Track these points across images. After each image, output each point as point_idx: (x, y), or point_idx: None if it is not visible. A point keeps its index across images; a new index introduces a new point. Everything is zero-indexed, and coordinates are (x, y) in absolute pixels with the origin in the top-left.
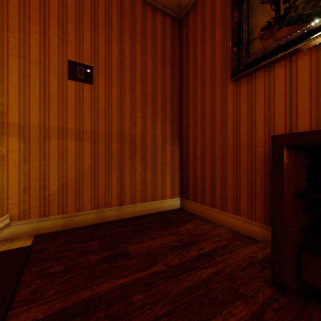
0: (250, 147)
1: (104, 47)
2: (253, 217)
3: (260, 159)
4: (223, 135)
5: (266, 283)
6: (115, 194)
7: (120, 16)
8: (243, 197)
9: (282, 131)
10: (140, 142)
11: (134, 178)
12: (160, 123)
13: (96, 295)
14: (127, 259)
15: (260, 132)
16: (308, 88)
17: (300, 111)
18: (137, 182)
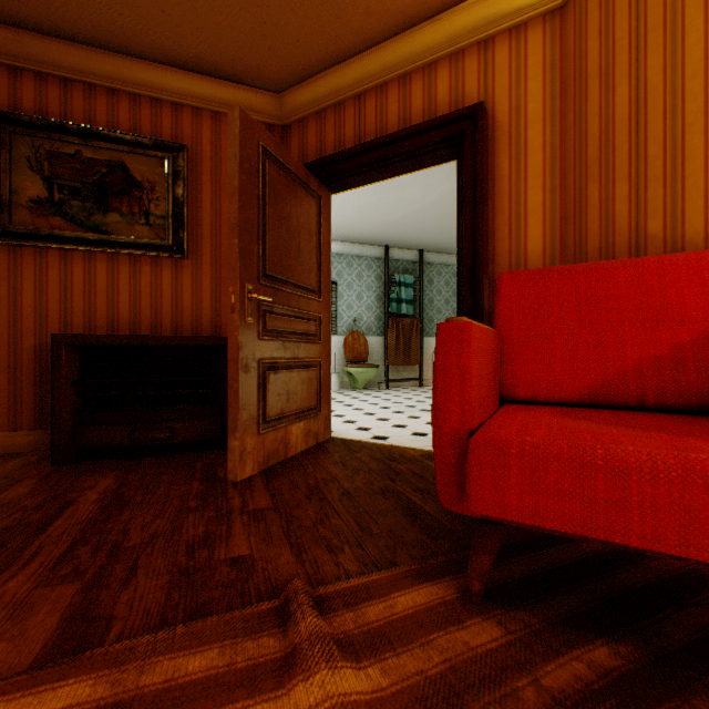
0: (16, 339)
1: None
2: (20, 428)
3: (30, 354)
4: None
5: (48, 467)
6: None
7: None
8: (3, 406)
9: (59, 324)
10: None
11: None
12: None
13: None
14: None
15: (31, 321)
16: (84, 288)
17: (77, 308)
18: None
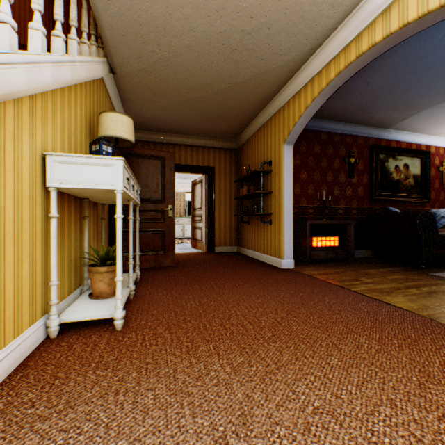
0: None
1: None
2: None
3: None
4: None
5: None
6: None
7: None
8: None
9: None
10: None
11: None
12: None
13: None
14: None
15: None
16: None
17: None
18: None
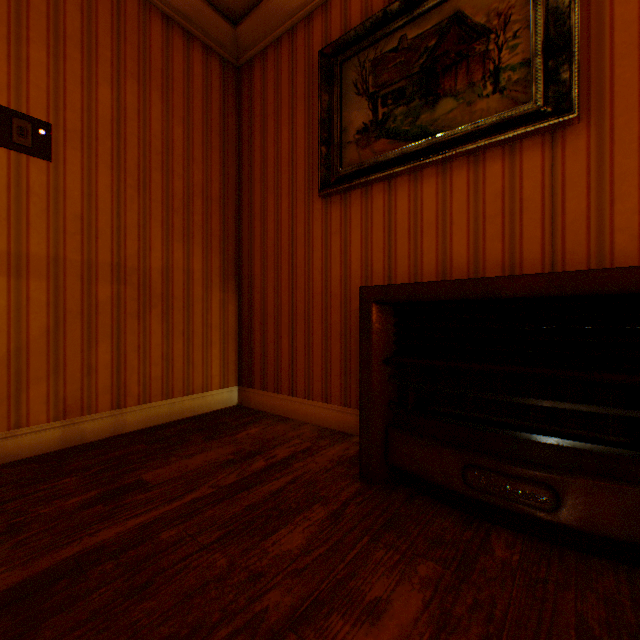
0: (344, 300)
1: (81, 90)
2: (347, 403)
3: (356, 318)
4: (308, 280)
5: (353, 480)
6: (105, 386)
7: (116, 34)
8: (335, 375)
9: (381, 279)
10: (160, 284)
11: (148, 354)
12: (201, 251)
13: (92, 548)
14: (144, 491)
15: (356, 278)
16: (407, 226)
17: (400, 254)
18: (153, 361)
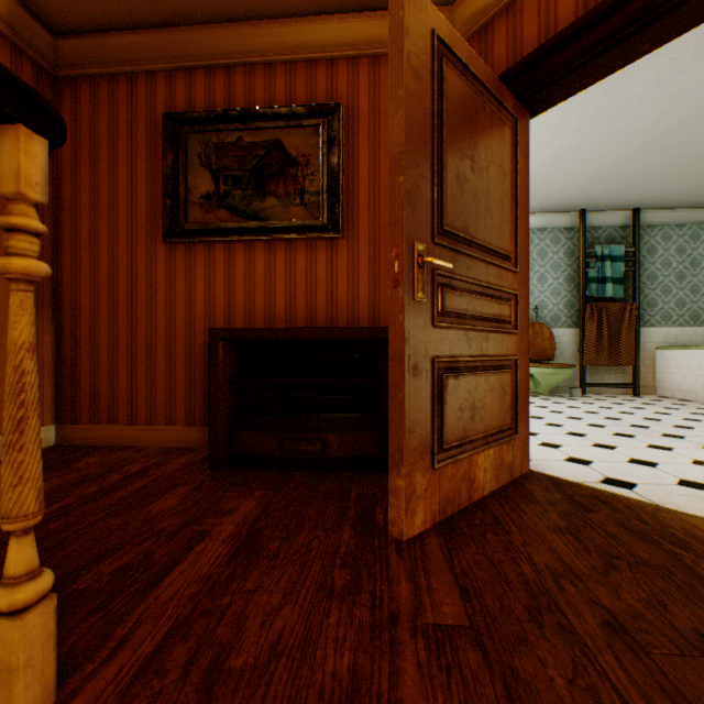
0: (190, 335)
1: None
2: (193, 423)
3: (201, 350)
4: (152, 315)
5: (206, 470)
6: None
7: None
8: (180, 400)
9: (223, 320)
10: None
11: None
12: None
13: None
14: None
15: (202, 317)
16: (244, 281)
17: (238, 302)
18: None
